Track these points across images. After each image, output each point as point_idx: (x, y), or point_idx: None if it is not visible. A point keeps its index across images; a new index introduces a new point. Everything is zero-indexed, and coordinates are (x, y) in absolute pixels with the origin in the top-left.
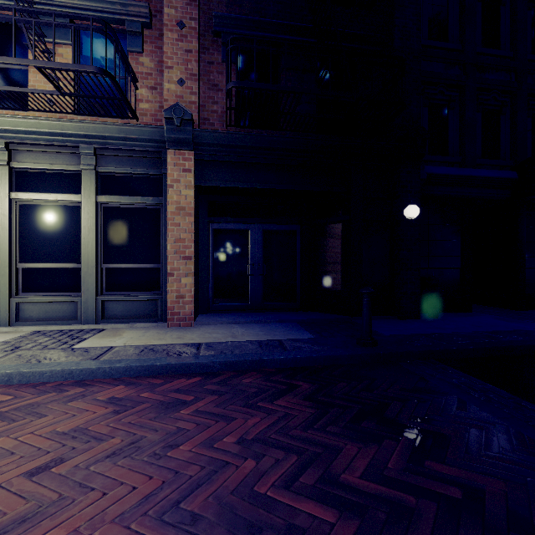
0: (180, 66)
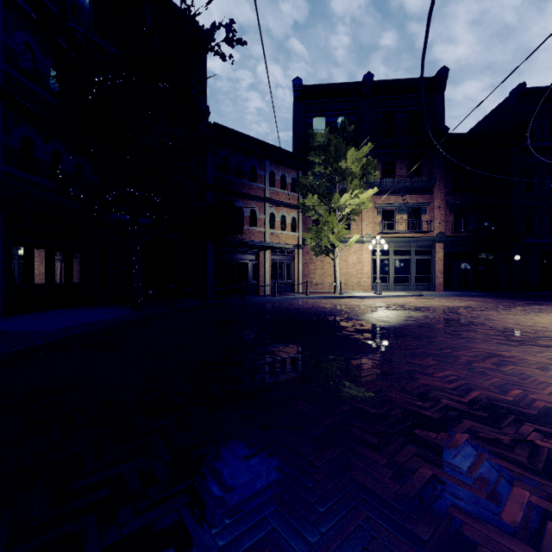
0: (439, 218)
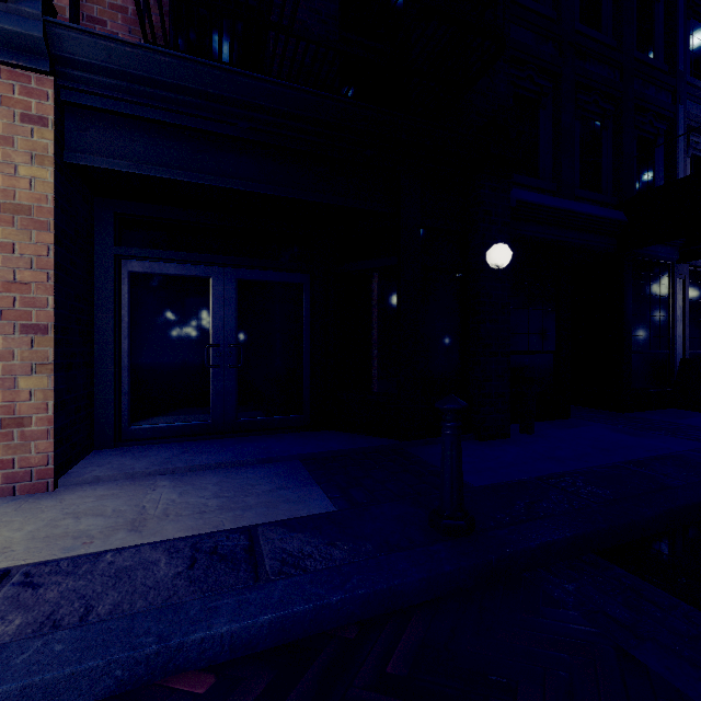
0: None
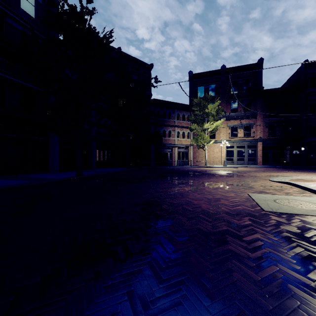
0: (259, 130)
